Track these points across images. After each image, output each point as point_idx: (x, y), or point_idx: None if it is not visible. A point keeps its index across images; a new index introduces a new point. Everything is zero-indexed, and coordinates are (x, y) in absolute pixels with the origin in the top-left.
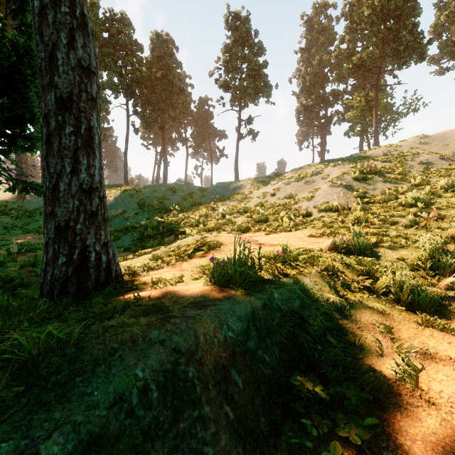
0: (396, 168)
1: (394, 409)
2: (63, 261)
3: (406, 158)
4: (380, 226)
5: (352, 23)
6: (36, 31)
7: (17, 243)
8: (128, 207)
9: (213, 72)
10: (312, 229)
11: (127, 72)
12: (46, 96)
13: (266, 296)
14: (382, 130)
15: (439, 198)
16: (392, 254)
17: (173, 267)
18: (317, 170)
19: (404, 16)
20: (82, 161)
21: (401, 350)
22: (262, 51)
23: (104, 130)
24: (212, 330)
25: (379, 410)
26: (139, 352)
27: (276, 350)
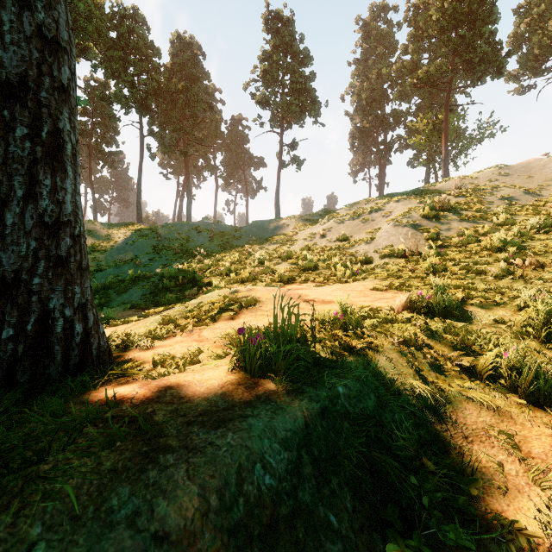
0: (473, 204)
1: None
2: (9, 334)
3: (484, 193)
4: (463, 276)
5: (416, 30)
6: None
7: None
8: (141, 251)
9: (249, 85)
10: (375, 280)
11: (141, 82)
12: None
13: (325, 393)
14: (453, 159)
15: (531, 241)
16: (487, 315)
17: (189, 335)
18: (377, 207)
19: (479, 22)
20: (43, 180)
21: (542, 482)
22: (309, 60)
23: (112, 154)
24: (235, 478)
25: None
26: (80, 548)
27: (346, 498)
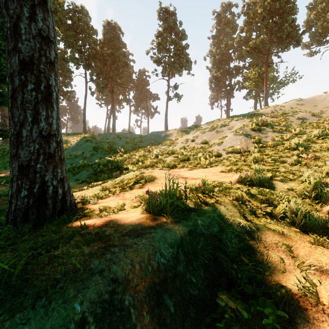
0: (281, 122)
1: (303, 324)
2: (25, 194)
3: (288, 115)
4: (273, 164)
5: (249, 18)
6: (3, 5)
7: (0, 176)
8: (86, 150)
9: (149, 51)
10: (222, 166)
11: (85, 50)
12: (11, 58)
13: (191, 223)
14: (270, 95)
15: (313, 144)
16: (284, 186)
17: (117, 196)
18: (225, 123)
19: (285, 14)
20: (41, 112)
21: (301, 267)
22: (185, 36)
23: (69, 92)
24: (147, 258)
25: (290, 326)
26: (79, 283)
27: (201, 272)
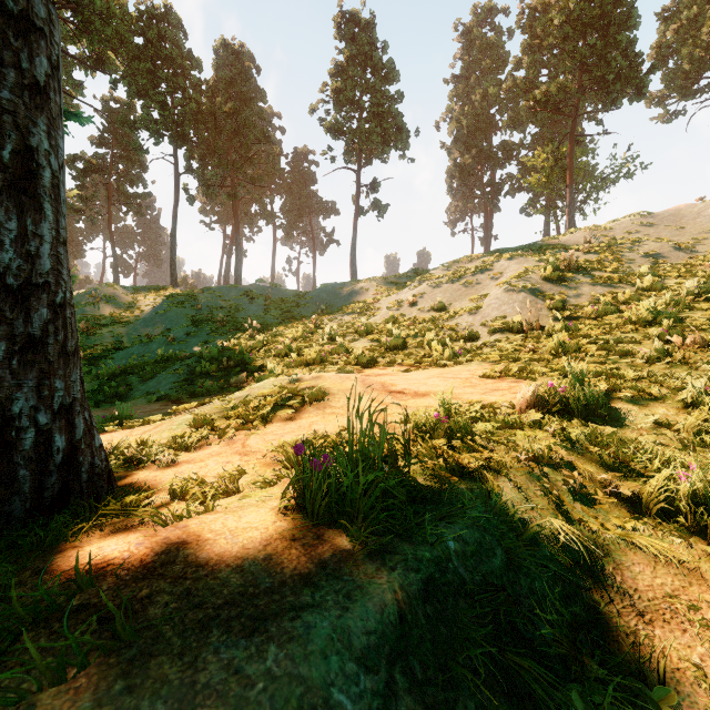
0: (608, 262)
1: None
2: None
3: (622, 248)
4: (603, 359)
5: (533, 39)
6: None
7: None
8: (174, 324)
9: (316, 107)
10: (483, 364)
11: (175, 103)
12: None
13: (429, 552)
14: (580, 205)
15: (689, 311)
16: (642, 415)
17: (229, 444)
18: (483, 266)
19: (614, 28)
20: (4, 222)
21: None
22: (394, 76)
23: (139, 197)
24: None
25: None
26: None
27: None
